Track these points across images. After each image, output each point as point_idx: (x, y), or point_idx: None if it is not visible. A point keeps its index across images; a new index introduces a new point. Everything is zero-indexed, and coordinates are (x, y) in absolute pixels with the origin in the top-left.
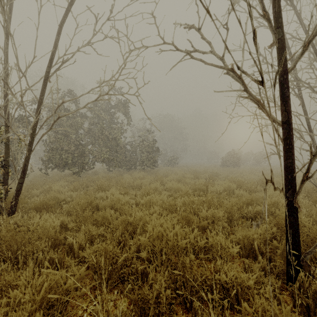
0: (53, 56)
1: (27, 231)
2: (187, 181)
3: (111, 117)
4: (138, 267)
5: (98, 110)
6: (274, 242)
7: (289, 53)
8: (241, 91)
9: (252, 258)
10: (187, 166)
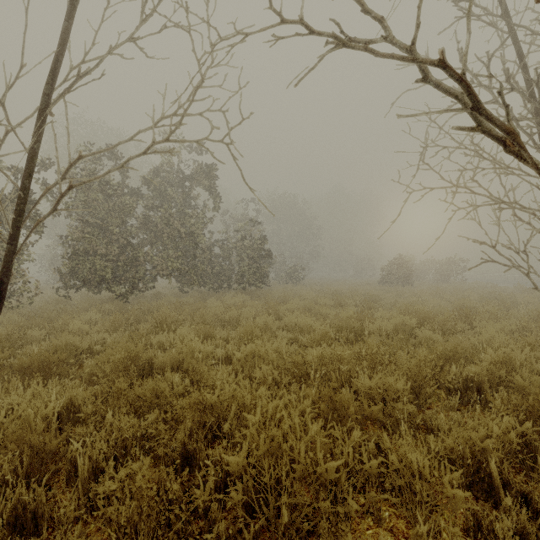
0: (57, 63)
1: None
2: (324, 311)
3: (186, 196)
4: (222, 532)
5: (162, 182)
6: None
7: (523, 66)
8: (466, 110)
9: (481, 493)
10: (321, 284)
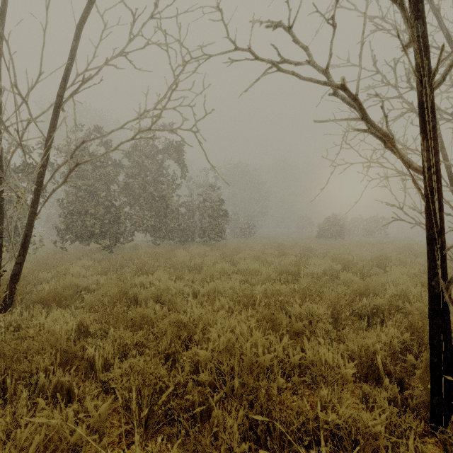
0: (68, 72)
1: (27, 337)
2: (269, 259)
3: (158, 166)
4: (195, 398)
5: (139, 156)
6: (409, 358)
7: None
8: (358, 120)
9: (373, 381)
10: (269, 238)
